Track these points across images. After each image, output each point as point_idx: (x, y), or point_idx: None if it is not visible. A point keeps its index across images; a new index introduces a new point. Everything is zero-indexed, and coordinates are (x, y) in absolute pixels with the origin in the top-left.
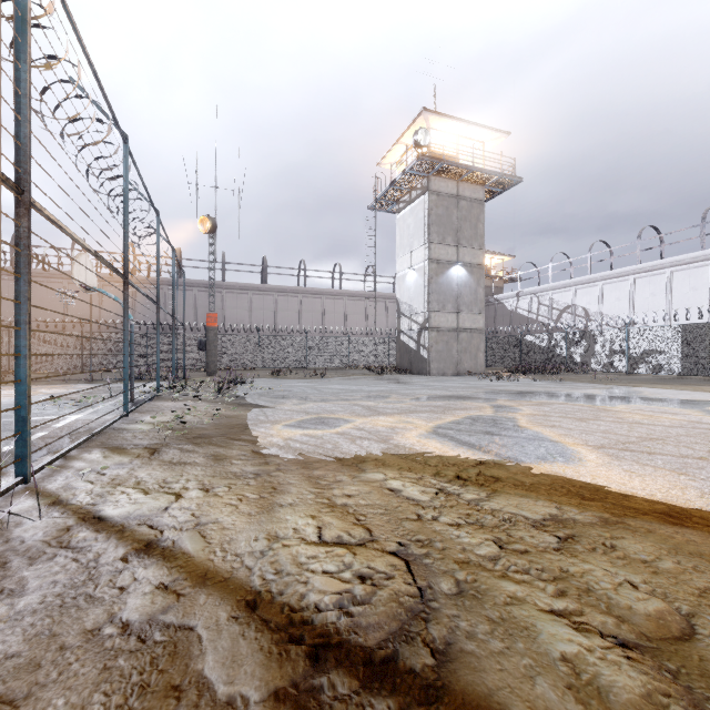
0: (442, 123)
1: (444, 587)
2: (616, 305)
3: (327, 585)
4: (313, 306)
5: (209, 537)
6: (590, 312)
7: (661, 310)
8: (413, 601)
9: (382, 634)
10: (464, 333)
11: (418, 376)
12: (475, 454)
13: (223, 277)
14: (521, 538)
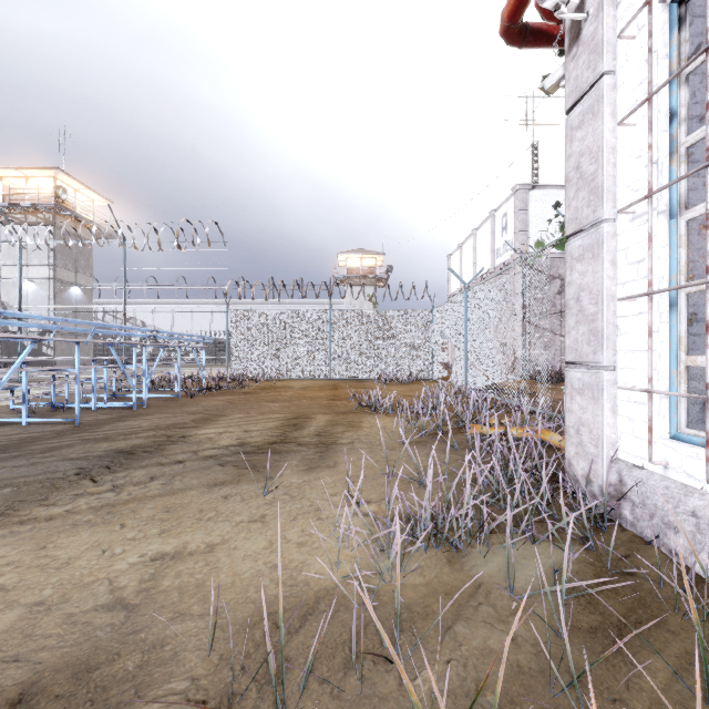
0: (68, 180)
1: None
2: (164, 322)
3: None
4: None
5: None
6: (147, 324)
7: (189, 327)
8: None
9: None
10: (81, 337)
11: None
12: None
13: None
14: None
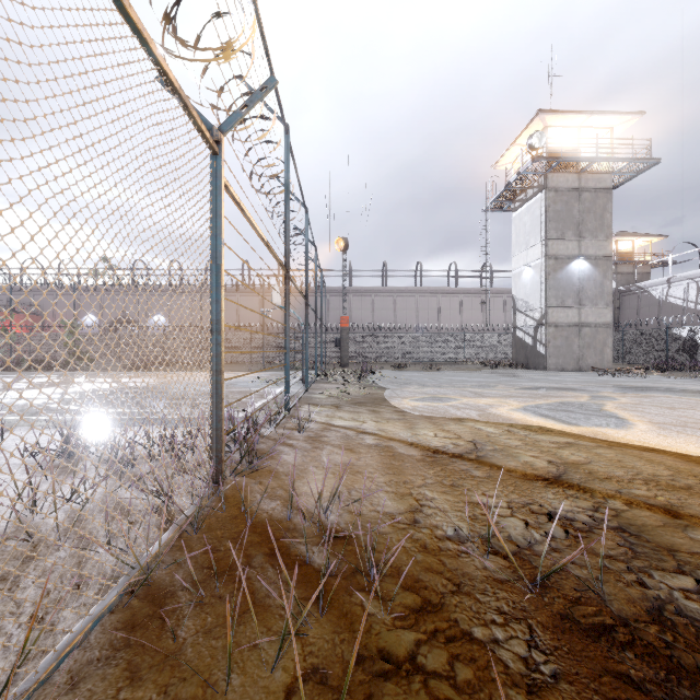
0: (560, 120)
1: (488, 448)
2: None
3: (439, 443)
4: (429, 305)
5: (386, 431)
6: None
7: None
8: (473, 448)
9: (458, 452)
10: (587, 328)
11: (534, 371)
12: (546, 420)
13: (350, 283)
14: (538, 443)
